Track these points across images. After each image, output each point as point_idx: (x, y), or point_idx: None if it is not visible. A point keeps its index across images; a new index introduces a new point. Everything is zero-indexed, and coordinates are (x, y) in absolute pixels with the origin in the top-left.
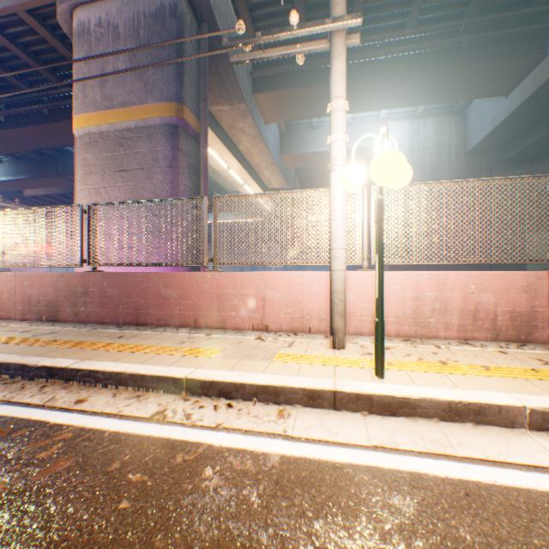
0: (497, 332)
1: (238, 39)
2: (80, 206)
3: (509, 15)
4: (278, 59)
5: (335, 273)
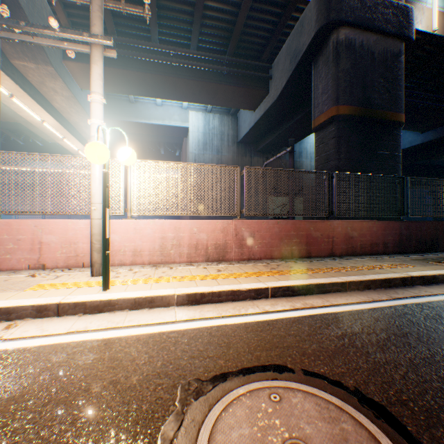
0: (209, 256)
1: (2, 21)
2: None
3: (250, 63)
4: None
5: (94, 221)
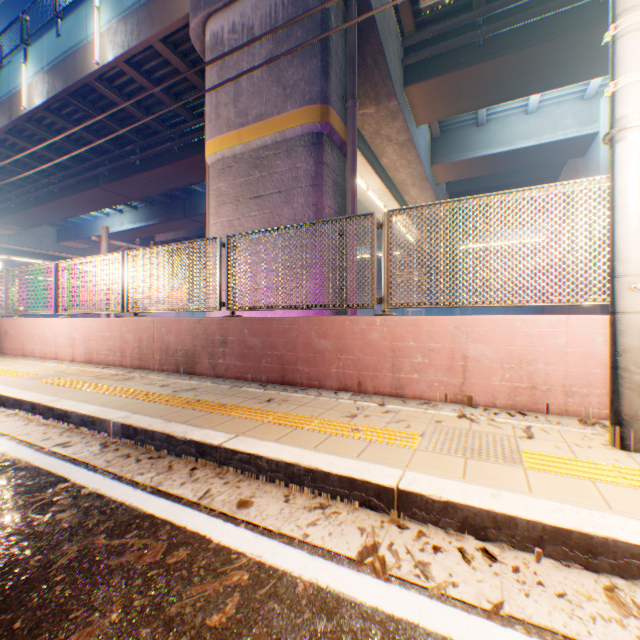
0: None
1: None
2: (217, 239)
3: None
4: (440, 34)
5: (627, 317)
